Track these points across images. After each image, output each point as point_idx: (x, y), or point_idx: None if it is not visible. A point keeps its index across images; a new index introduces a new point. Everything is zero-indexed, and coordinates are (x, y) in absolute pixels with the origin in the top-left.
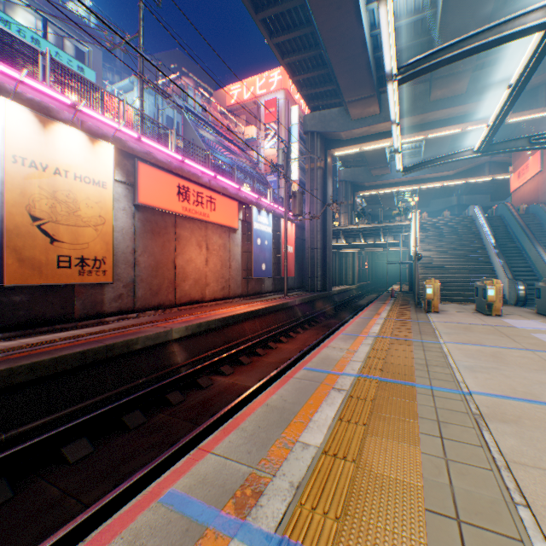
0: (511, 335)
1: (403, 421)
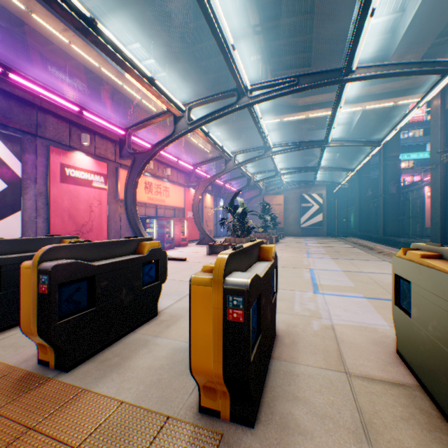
0: (371, 282)
1: None
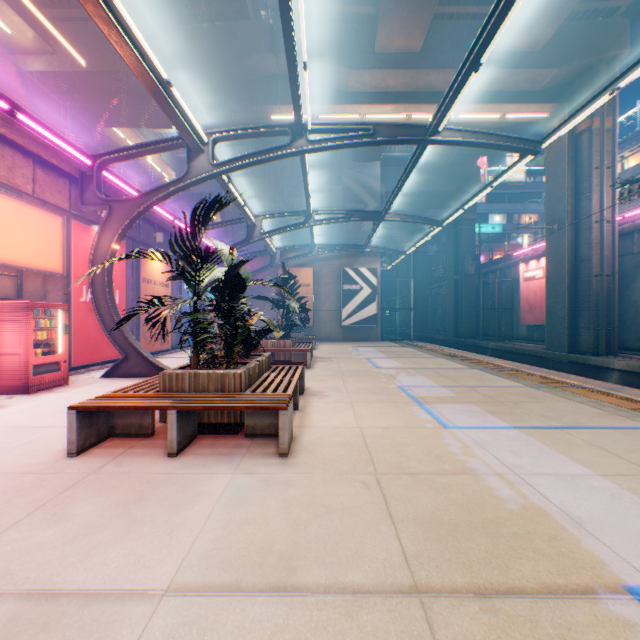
0: None
1: (632, 407)
